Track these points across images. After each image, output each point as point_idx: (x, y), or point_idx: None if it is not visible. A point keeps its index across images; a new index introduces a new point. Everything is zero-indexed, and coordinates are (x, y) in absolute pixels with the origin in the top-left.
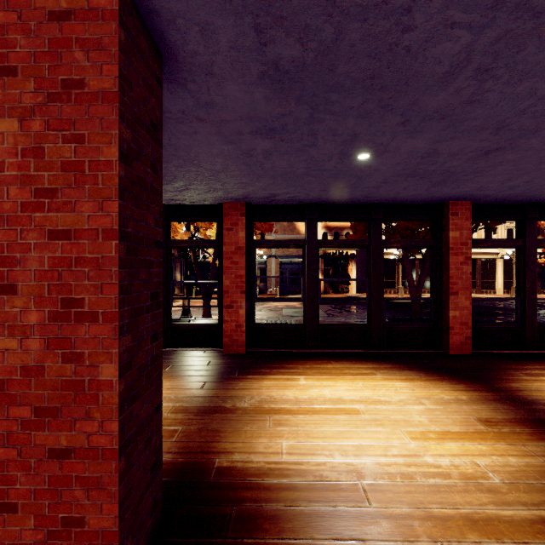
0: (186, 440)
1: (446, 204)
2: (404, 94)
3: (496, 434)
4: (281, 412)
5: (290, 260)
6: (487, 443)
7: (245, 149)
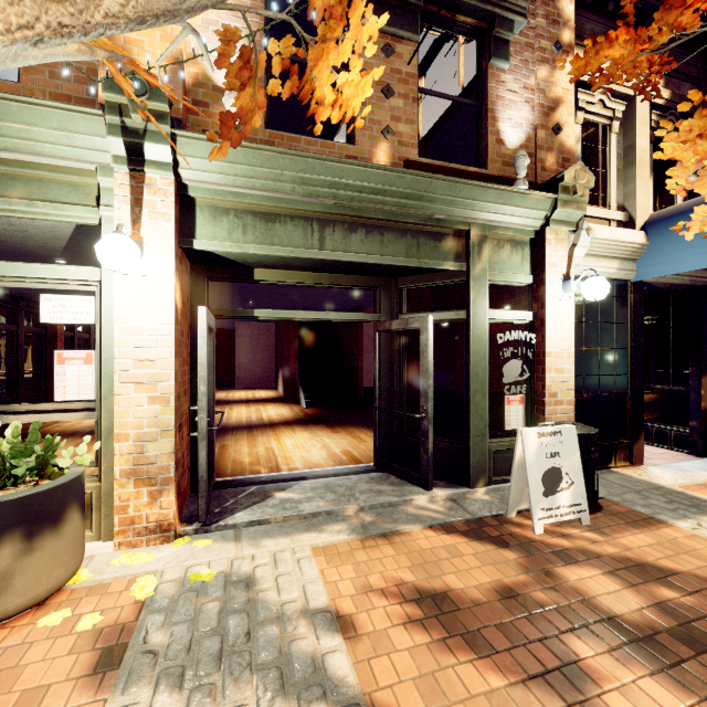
0: None
1: None
2: None
3: None
4: None
5: None
6: None
7: None
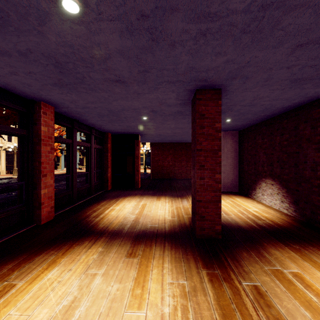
0: None
1: (38, 103)
2: None
3: (144, 258)
4: None
5: None
6: (151, 266)
7: None
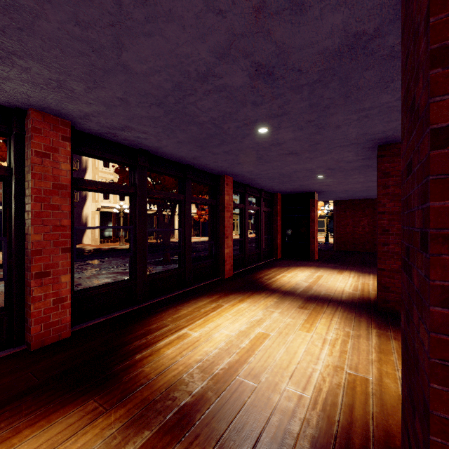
0: None
1: (223, 177)
2: (341, 107)
3: (314, 311)
4: (236, 367)
5: None
6: (320, 317)
7: (214, 71)
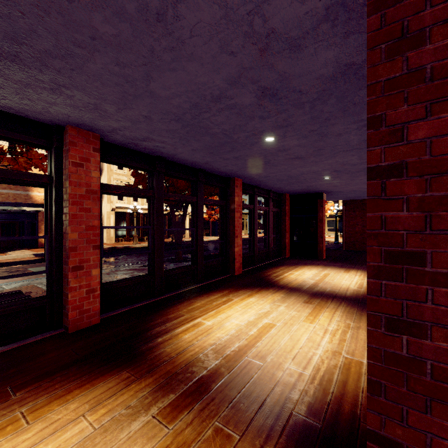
0: (247, 425)
1: (233, 179)
2: (341, 119)
3: (318, 306)
4: (245, 350)
5: (12, 208)
6: (324, 311)
7: (226, 94)
